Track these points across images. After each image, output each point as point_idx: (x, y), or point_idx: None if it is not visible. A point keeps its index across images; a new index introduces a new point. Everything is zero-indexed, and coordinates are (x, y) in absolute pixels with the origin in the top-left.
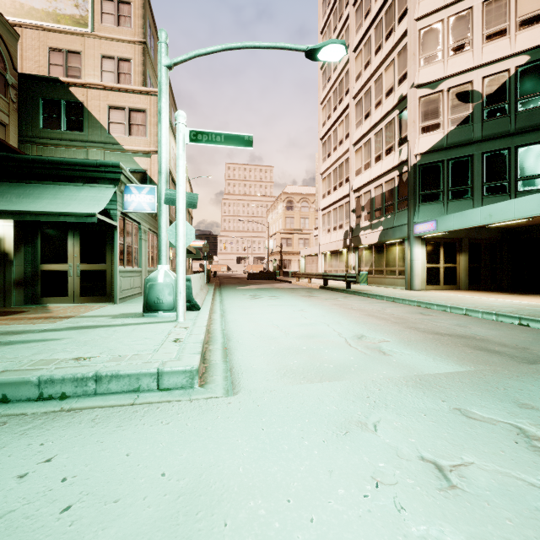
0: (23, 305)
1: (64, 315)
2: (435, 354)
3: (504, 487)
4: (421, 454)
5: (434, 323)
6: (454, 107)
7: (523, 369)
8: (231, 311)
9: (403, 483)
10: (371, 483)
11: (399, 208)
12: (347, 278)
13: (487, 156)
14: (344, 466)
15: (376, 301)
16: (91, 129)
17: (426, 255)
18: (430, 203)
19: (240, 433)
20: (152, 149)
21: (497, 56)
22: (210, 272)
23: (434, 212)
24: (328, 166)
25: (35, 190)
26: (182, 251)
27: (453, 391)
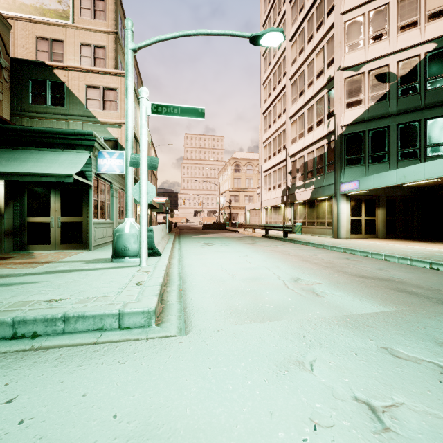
0: (12, 251)
1: (45, 261)
2: (361, 296)
3: (434, 429)
4: (354, 394)
5: (359, 267)
6: (373, 86)
7: (439, 309)
8: (187, 257)
9: (340, 425)
10: (309, 425)
11: (328, 171)
12: (284, 229)
13: (401, 127)
14: (284, 407)
15: (309, 248)
16: (71, 104)
17: (350, 209)
18: (354, 166)
19: (189, 372)
20: (122, 121)
21: (409, 43)
22: (171, 223)
23: (357, 173)
24: (269, 136)
25: (21, 154)
26: (145, 206)
27: (379, 331)
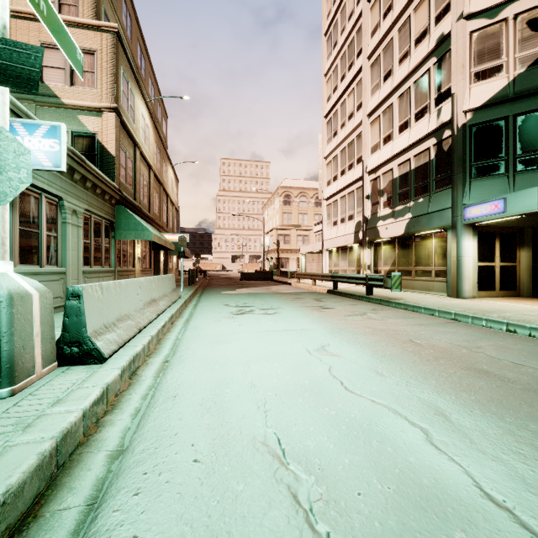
0: None
1: None
2: None
3: None
4: None
5: None
6: (524, 40)
7: None
8: (185, 354)
9: None
10: None
11: (437, 188)
12: (368, 281)
13: None
14: None
15: (433, 320)
16: None
17: (477, 249)
18: (487, 178)
19: None
20: (103, 105)
21: None
22: (195, 271)
23: (493, 189)
24: (334, 147)
25: None
26: None
27: None
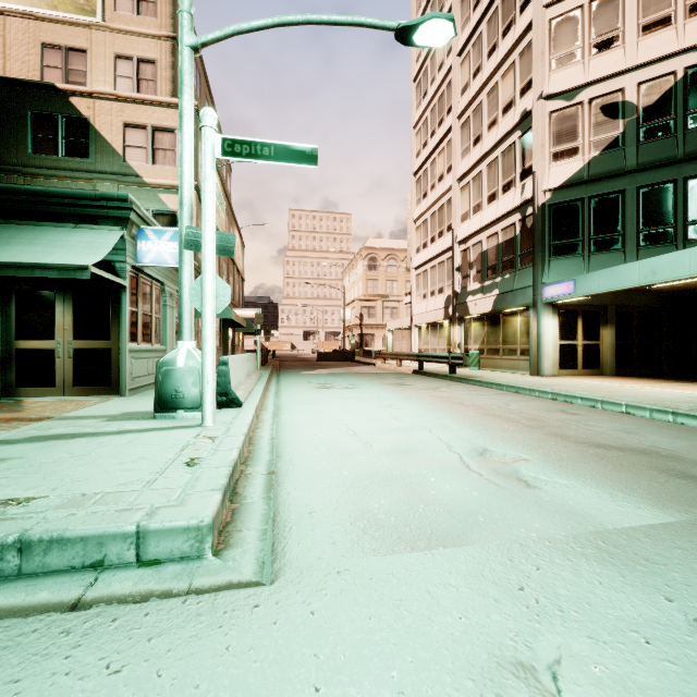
0: None
1: (37, 416)
2: (611, 486)
3: None
4: None
5: (588, 427)
6: (598, 125)
7: None
8: (288, 408)
9: None
10: None
11: (521, 265)
12: (450, 360)
13: (644, 192)
14: None
15: (494, 392)
16: (100, 155)
17: (559, 328)
18: (565, 257)
19: None
20: None
21: (658, 53)
22: (266, 351)
23: (570, 269)
24: (424, 210)
25: (3, 232)
26: (211, 320)
27: (675, 573)
